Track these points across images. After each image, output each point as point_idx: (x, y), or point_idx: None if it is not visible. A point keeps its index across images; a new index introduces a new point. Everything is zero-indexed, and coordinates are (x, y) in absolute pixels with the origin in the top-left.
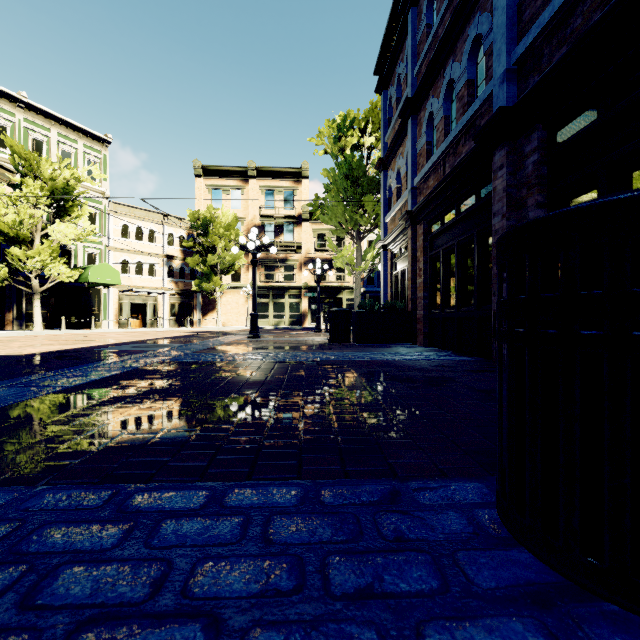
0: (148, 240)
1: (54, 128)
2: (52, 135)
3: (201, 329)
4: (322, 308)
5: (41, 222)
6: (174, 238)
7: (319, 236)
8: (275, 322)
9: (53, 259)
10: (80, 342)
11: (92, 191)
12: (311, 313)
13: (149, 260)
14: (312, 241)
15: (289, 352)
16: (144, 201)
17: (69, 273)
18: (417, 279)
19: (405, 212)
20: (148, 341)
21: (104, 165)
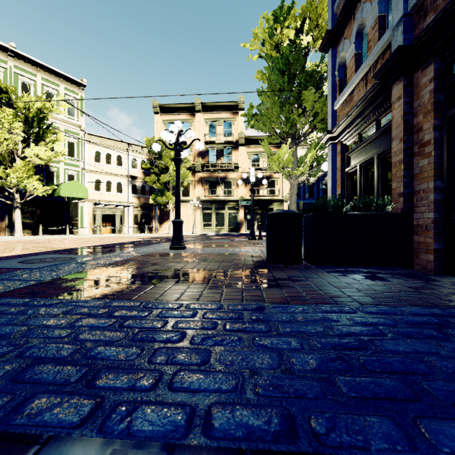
0: (116, 164)
1: (39, 74)
2: (38, 79)
3: (156, 235)
4: (255, 218)
5: (21, 146)
6: (137, 162)
7: (253, 158)
8: (217, 229)
9: (30, 177)
10: (5, 250)
11: (71, 125)
12: (246, 222)
13: (117, 180)
14: (247, 162)
15: (184, 302)
16: (71, 105)
17: (41, 188)
18: (413, 162)
19: (396, 50)
20: (74, 250)
21: (81, 104)
